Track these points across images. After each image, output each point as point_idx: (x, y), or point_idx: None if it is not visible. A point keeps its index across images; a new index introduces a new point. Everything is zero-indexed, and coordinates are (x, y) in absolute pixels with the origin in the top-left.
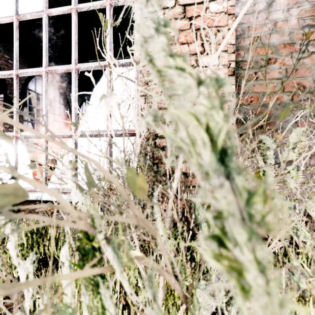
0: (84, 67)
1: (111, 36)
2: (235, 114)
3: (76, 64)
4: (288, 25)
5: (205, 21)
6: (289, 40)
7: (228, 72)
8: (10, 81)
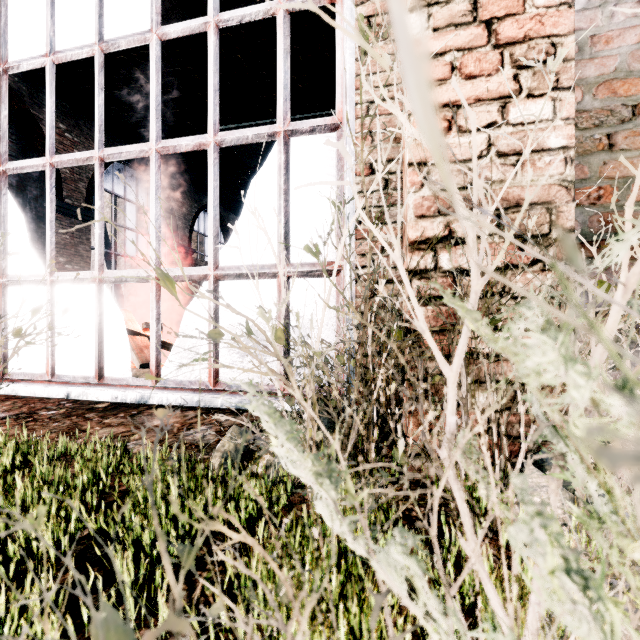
0: (232, 138)
1: (287, 74)
2: None
3: (215, 133)
4: None
5: (522, 26)
6: None
7: None
8: (68, 173)
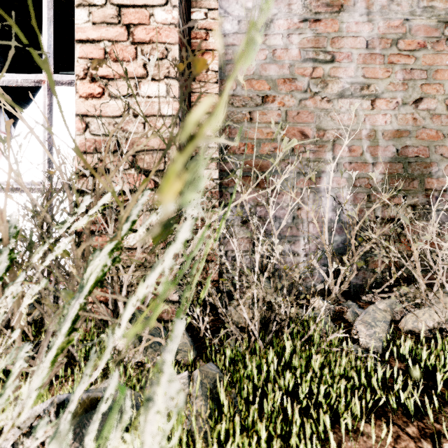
0: (3, 79)
1: (50, 37)
2: (218, 166)
3: None
4: (289, 56)
5: (149, 33)
6: (289, 74)
7: (209, 108)
8: None
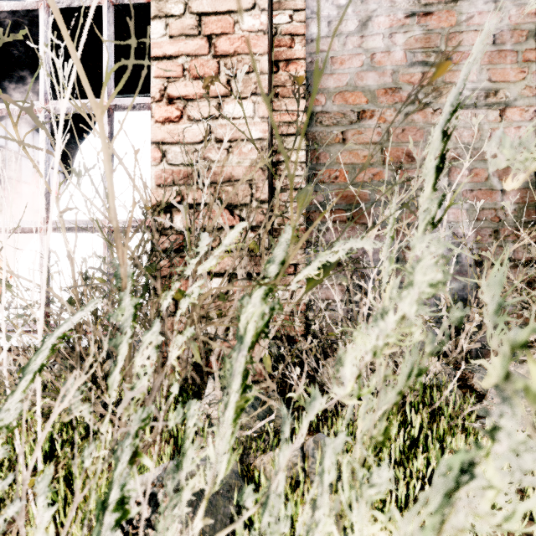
0: None
1: (111, 56)
2: None
3: (46, 101)
4: (391, 60)
5: (233, 43)
6: (392, 82)
7: (295, 129)
8: None
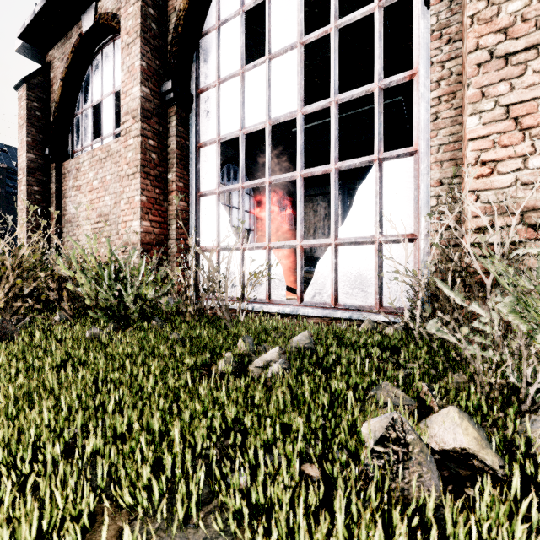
0: (346, 165)
1: (380, 125)
2: None
3: (335, 163)
4: None
5: (536, 119)
6: None
7: None
8: None
